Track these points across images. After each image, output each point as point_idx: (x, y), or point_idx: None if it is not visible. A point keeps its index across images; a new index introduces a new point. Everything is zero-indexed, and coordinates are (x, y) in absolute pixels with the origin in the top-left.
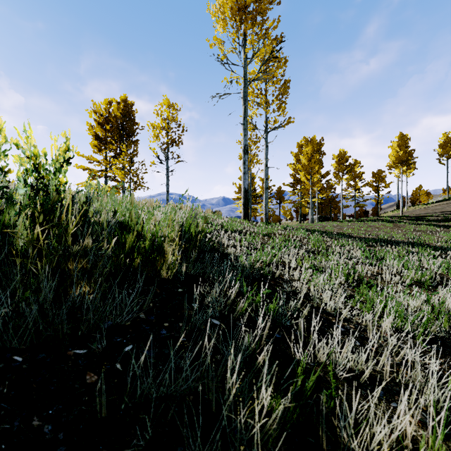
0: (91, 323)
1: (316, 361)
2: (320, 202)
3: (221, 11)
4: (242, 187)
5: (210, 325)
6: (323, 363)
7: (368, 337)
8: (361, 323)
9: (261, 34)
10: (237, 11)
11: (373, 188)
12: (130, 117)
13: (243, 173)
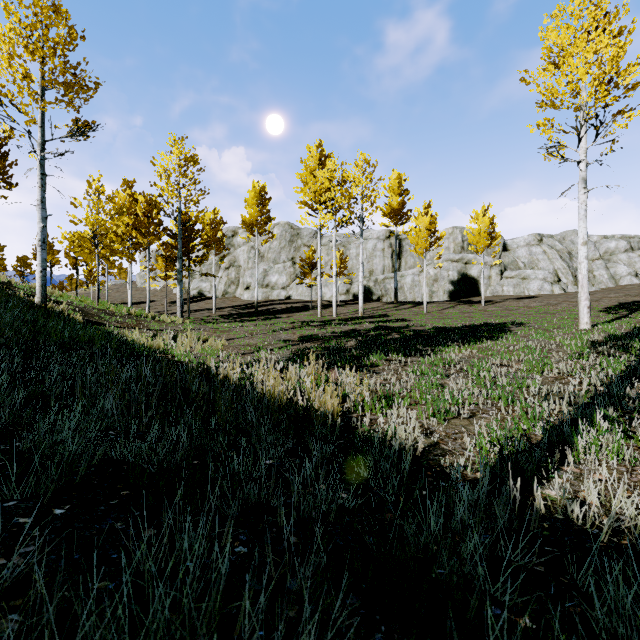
0: None
1: None
2: None
3: None
4: None
5: None
6: None
7: None
8: None
9: None
10: None
11: (19, 273)
12: None
13: None
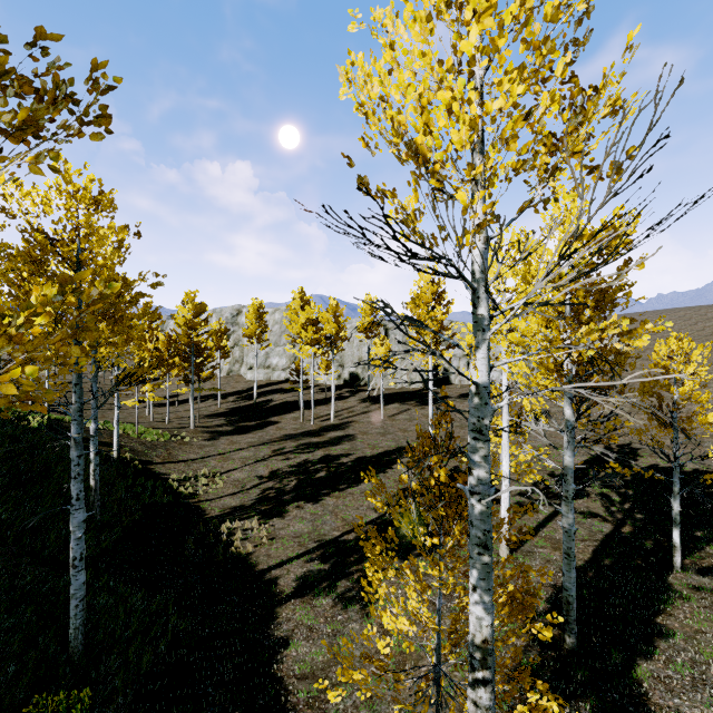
0: None
1: None
2: None
3: None
4: None
5: None
6: None
7: None
8: None
9: None
10: None
11: None
12: None
13: None
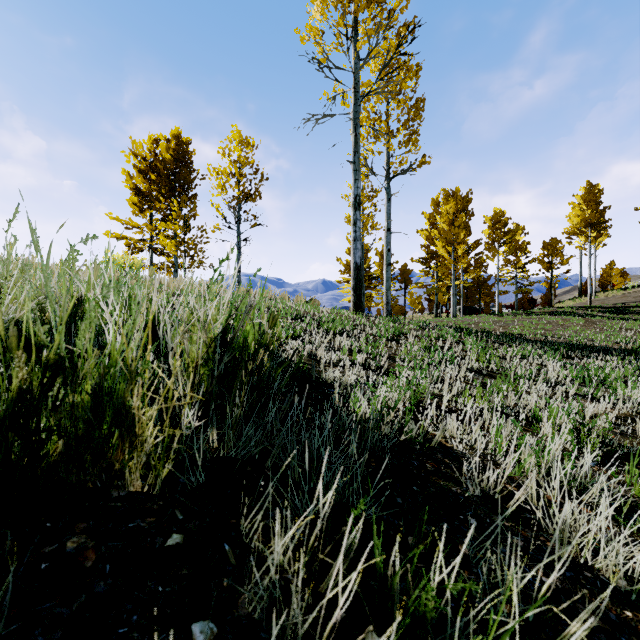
0: None
1: None
2: (466, 286)
3: None
4: (352, 261)
5: None
6: None
7: None
8: None
9: (381, 17)
10: None
11: (544, 265)
12: (186, 161)
13: (353, 239)
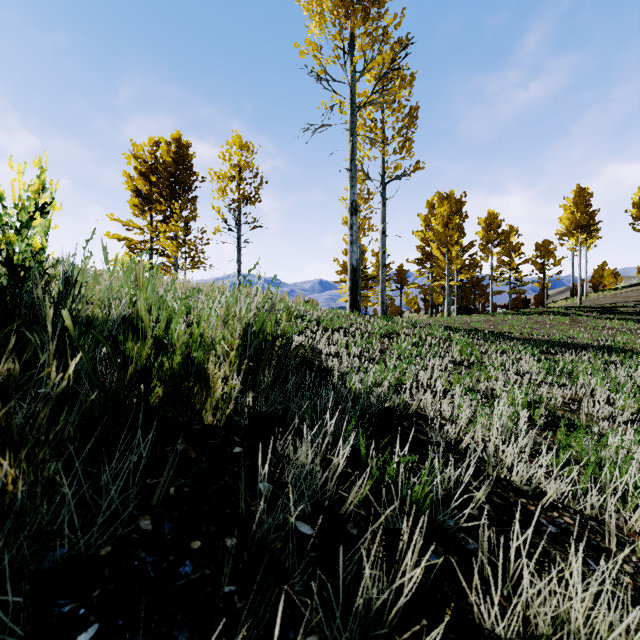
0: (2, 568)
1: (529, 634)
2: (460, 287)
3: (317, 1)
4: (349, 263)
5: (292, 538)
6: (545, 639)
7: (606, 546)
8: (582, 510)
9: (376, 34)
10: (341, 0)
11: (537, 266)
12: (186, 164)
13: (350, 242)
